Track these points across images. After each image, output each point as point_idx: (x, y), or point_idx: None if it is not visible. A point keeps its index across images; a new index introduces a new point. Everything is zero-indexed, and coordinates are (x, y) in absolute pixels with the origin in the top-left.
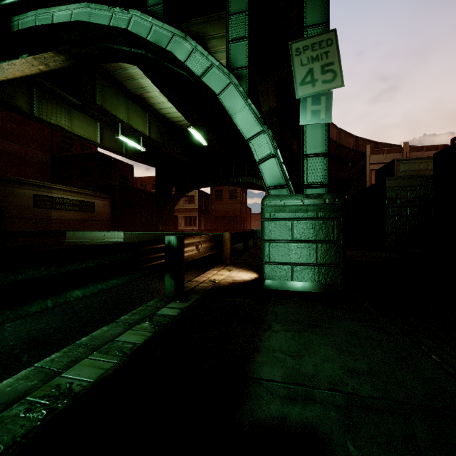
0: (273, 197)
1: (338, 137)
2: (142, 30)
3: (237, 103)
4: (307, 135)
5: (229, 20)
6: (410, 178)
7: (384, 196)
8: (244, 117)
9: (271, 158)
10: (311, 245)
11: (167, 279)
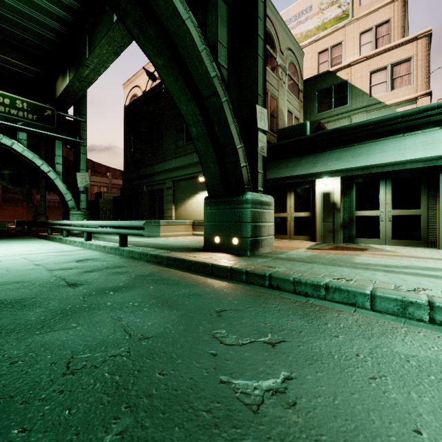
0: (73, 211)
1: (67, 153)
2: (19, 149)
3: (60, 183)
4: (81, 196)
5: (55, 156)
6: (108, 200)
7: (99, 206)
8: (62, 188)
9: (71, 200)
10: None
11: (50, 231)
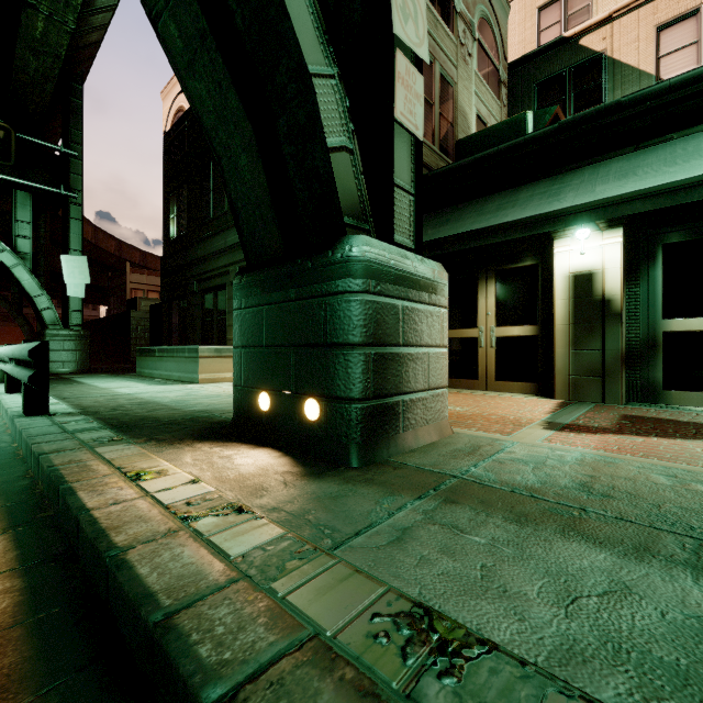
0: (52, 329)
1: (95, 236)
2: None
3: (25, 276)
4: (71, 300)
5: (16, 223)
6: (148, 313)
7: (130, 323)
8: (31, 285)
9: (49, 309)
10: (74, 352)
11: None
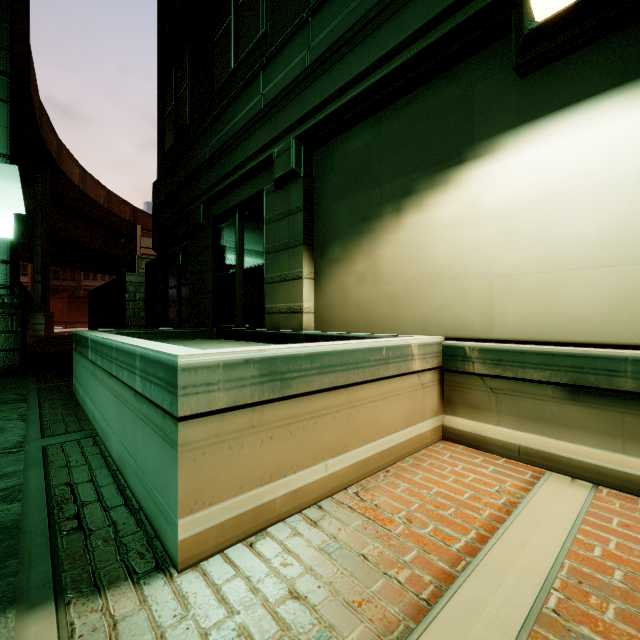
0: None
1: (108, 201)
2: None
3: None
4: None
5: None
6: None
7: (126, 290)
8: None
9: None
10: None
11: None
